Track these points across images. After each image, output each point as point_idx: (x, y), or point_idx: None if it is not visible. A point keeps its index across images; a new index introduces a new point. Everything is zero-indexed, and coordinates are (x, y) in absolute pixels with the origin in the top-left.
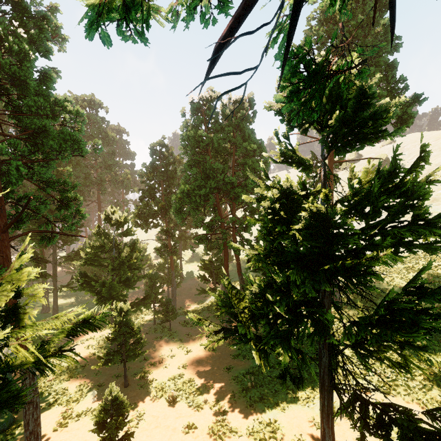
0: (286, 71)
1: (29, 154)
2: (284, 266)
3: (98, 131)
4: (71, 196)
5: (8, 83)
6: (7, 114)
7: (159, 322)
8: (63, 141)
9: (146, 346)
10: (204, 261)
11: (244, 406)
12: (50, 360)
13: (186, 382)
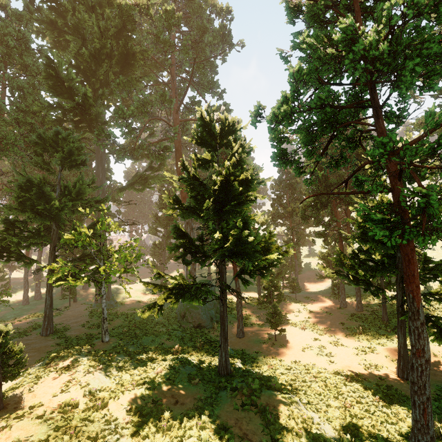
0: (354, 179)
1: None
2: (367, 241)
3: None
4: None
5: None
6: None
7: (286, 295)
8: None
9: (280, 305)
10: (322, 253)
11: (353, 340)
12: None
13: (311, 324)
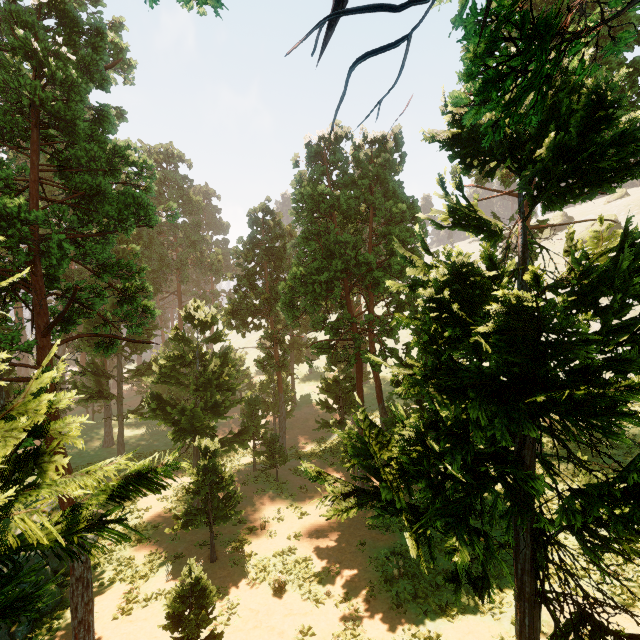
0: (475, 44)
1: (80, 226)
2: (457, 394)
3: (178, 194)
4: (137, 284)
5: (51, 126)
6: (51, 170)
7: (261, 468)
8: (123, 206)
9: (242, 503)
10: (326, 380)
11: (387, 605)
12: (112, 515)
13: (299, 561)
